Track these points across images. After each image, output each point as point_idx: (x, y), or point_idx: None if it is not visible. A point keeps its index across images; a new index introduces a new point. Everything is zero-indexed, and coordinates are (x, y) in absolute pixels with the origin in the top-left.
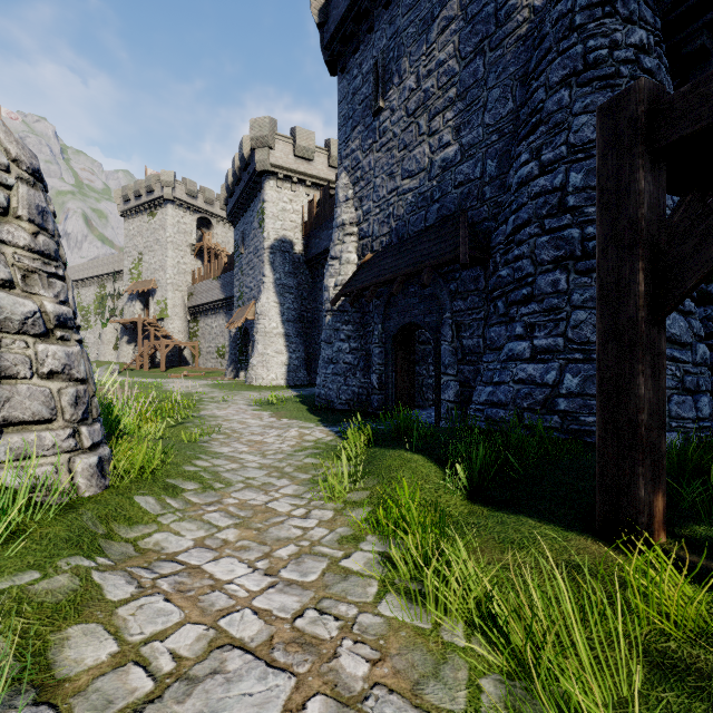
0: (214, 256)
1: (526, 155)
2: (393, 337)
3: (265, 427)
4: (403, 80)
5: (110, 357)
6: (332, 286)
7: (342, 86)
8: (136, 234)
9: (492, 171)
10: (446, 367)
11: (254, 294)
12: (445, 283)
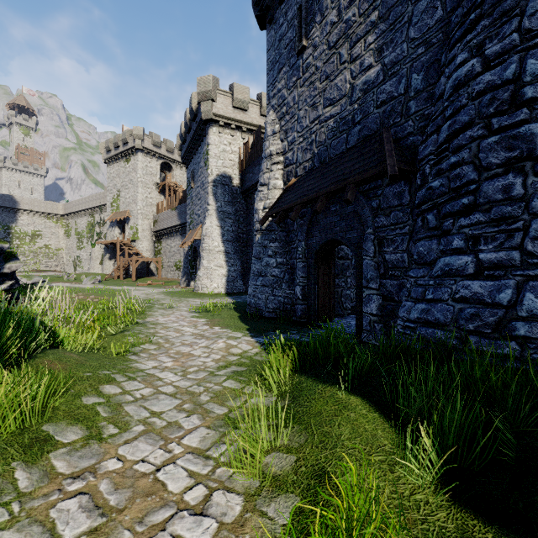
0: (173, 192)
1: (463, 54)
2: (316, 252)
3: (197, 336)
4: (325, 17)
5: (98, 269)
6: (261, 209)
7: (270, 36)
8: (115, 176)
9: (418, 84)
10: (368, 281)
11: (201, 220)
12: (366, 200)
